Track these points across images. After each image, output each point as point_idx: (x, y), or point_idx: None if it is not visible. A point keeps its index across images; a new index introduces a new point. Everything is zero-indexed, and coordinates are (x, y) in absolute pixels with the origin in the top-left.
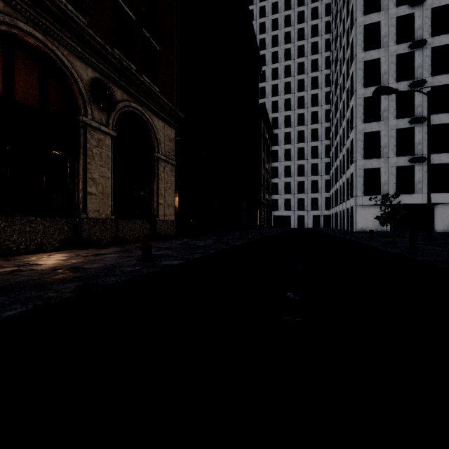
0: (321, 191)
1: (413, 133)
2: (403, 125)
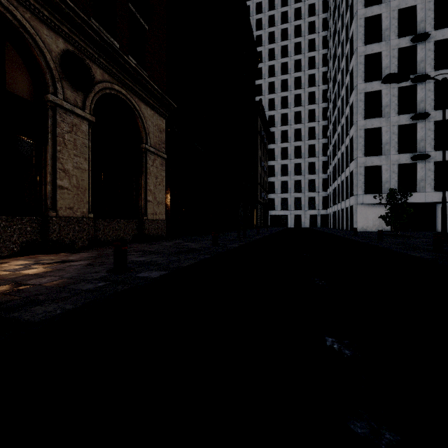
0: (318, 190)
1: (415, 130)
2: (405, 121)
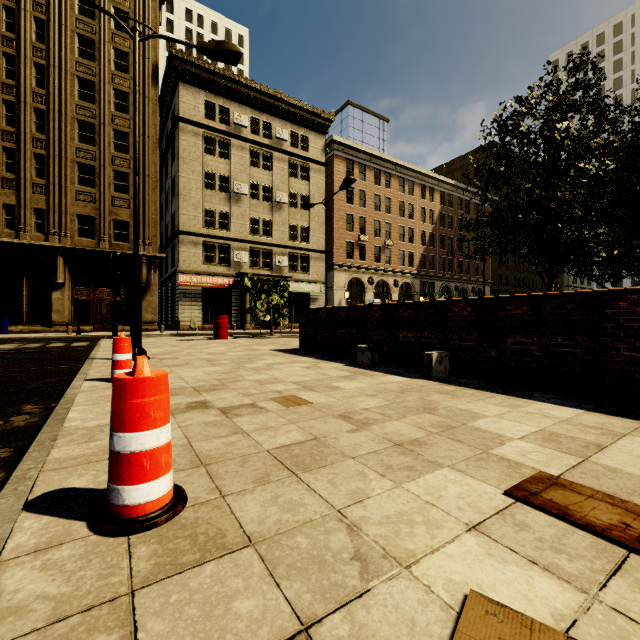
0: None
1: None
2: None
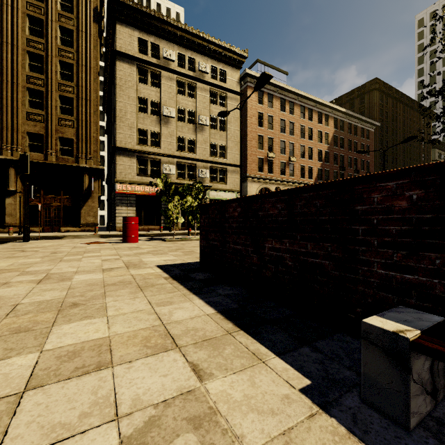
0: None
1: None
2: None
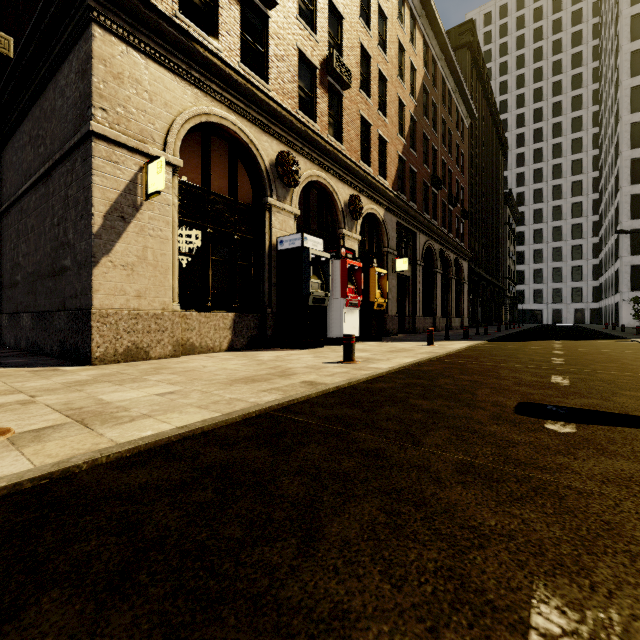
0: (587, 278)
1: None
2: None
